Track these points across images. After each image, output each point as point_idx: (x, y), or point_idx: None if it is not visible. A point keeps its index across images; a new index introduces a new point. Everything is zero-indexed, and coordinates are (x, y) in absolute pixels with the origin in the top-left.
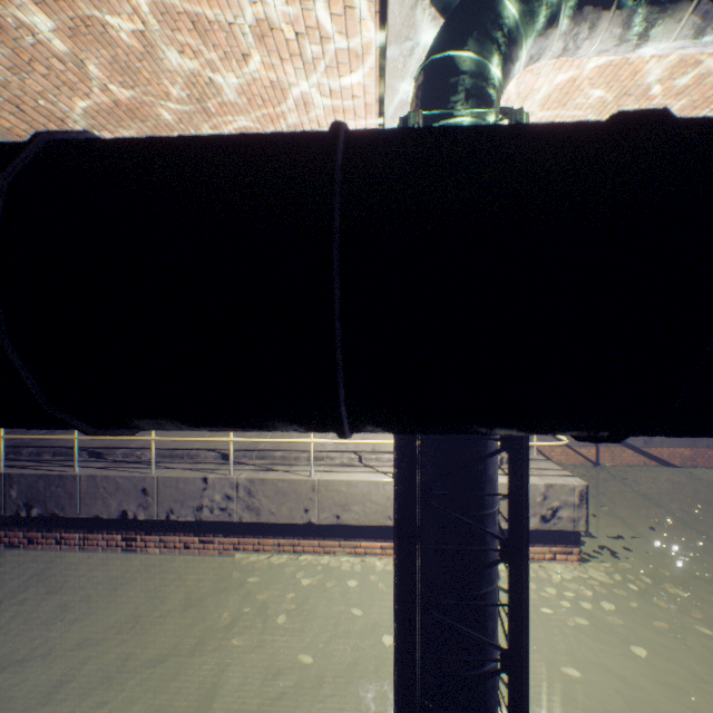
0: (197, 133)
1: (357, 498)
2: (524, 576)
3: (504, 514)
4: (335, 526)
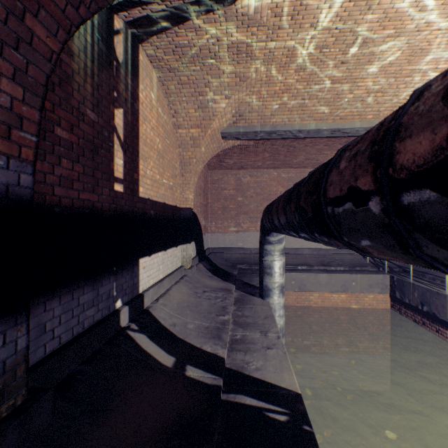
0: None
1: None
2: None
3: None
4: None
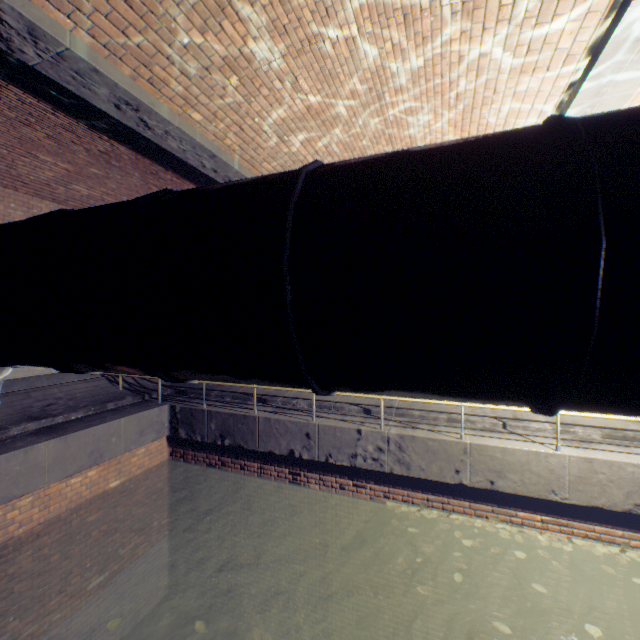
0: (364, 123)
1: (513, 466)
2: None
3: None
4: (487, 491)
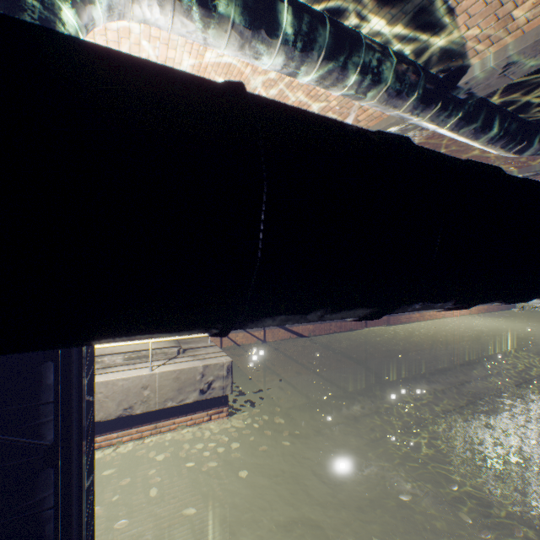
0: None
1: None
2: (76, 472)
3: (172, 394)
4: None
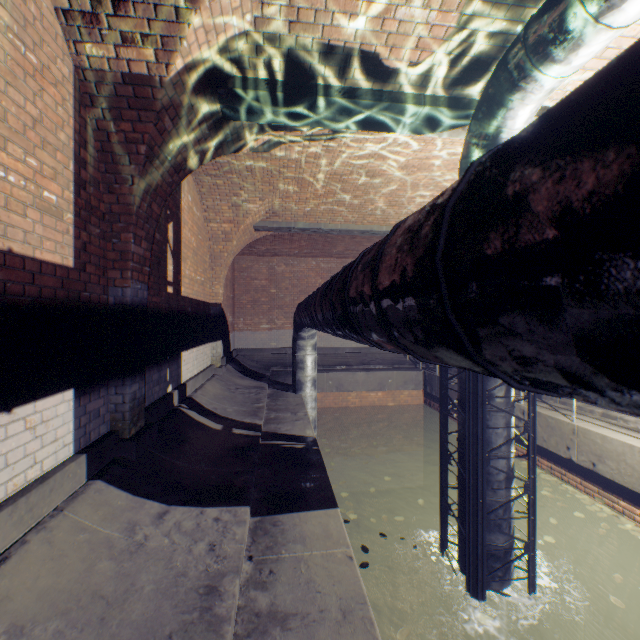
0: None
1: (610, 454)
2: (475, 444)
3: None
4: (593, 473)
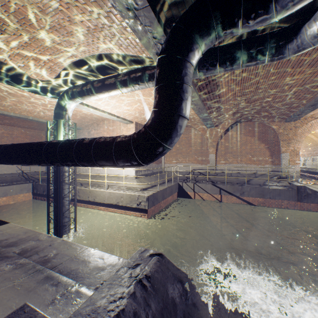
0: None
1: (98, 195)
2: (60, 194)
3: (128, 202)
4: (95, 202)
